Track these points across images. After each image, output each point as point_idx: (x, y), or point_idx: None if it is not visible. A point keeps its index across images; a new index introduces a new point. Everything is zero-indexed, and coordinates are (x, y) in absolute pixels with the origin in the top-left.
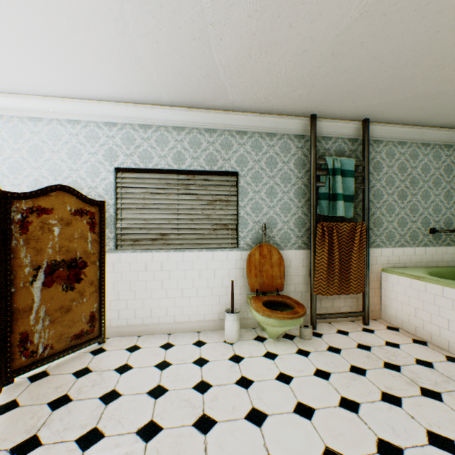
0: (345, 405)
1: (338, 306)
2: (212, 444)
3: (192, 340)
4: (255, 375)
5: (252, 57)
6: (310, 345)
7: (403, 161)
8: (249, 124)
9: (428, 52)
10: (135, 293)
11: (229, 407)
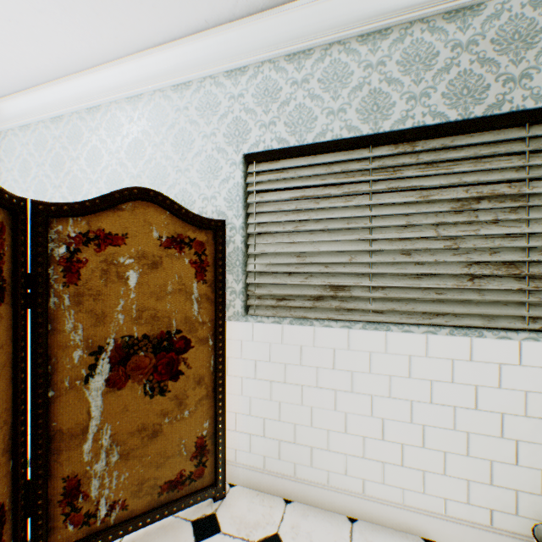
0: None
1: None
2: None
3: None
4: None
5: None
6: None
7: None
8: None
9: None
10: (278, 407)
11: None
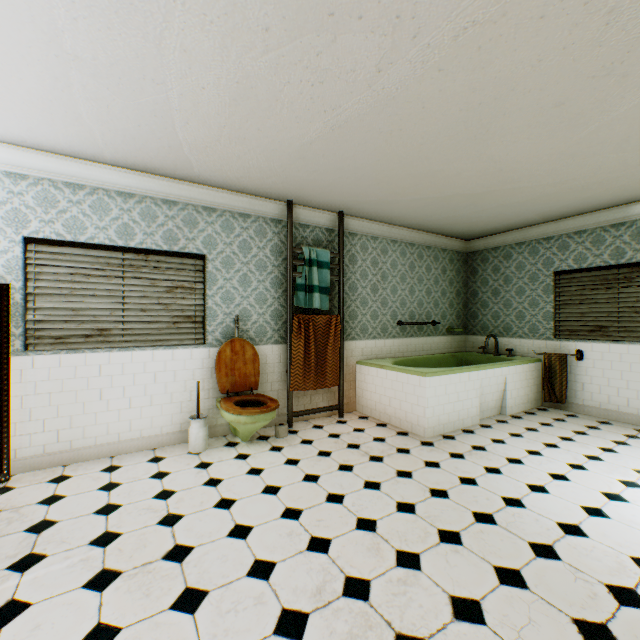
0: (308, 479)
1: (316, 402)
2: (180, 531)
3: (146, 458)
4: (225, 475)
5: (221, 143)
6: (285, 441)
7: (376, 256)
8: (219, 201)
9: (377, 172)
10: (58, 409)
11: (198, 503)
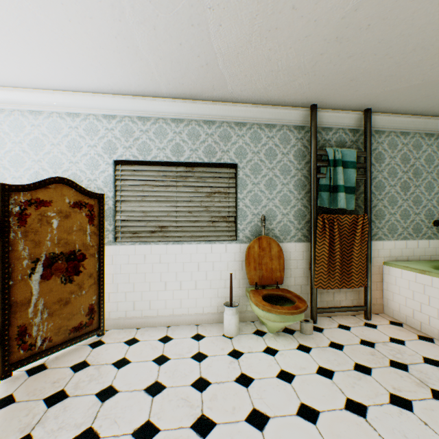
0: (351, 408)
1: (338, 300)
2: None
3: (190, 333)
4: (255, 372)
5: (252, 44)
6: (311, 340)
7: (406, 152)
8: (248, 116)
9: None
10: (134, 285)
11: (229, 408)
